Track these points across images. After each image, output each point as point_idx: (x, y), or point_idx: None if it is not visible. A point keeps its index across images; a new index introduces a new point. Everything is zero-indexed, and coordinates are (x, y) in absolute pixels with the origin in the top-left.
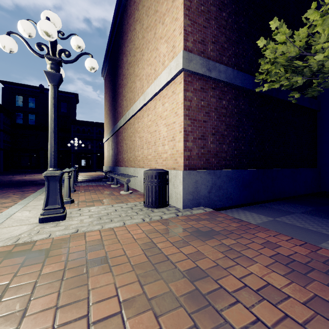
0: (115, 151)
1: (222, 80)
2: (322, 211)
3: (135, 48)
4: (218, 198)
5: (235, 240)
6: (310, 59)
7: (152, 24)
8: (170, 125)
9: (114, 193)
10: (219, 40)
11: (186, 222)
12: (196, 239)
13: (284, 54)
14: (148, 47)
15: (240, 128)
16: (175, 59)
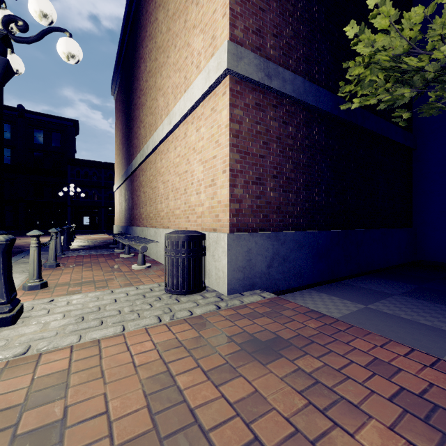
0: (129, 203)
1: (288, 95)
2: (428, 290)
3: (157, 48)
4: (282, 275)
5: (318, 357)
6: (424, 60)
7: (181, 8)
8: (208, 161)
9: (121, 268)
10: (284, 34)
11: (233, 322)
12: (250, 358)
13: (385, 50)
14: (175, 43)
15: (313, 169)
16: (216, 56)
